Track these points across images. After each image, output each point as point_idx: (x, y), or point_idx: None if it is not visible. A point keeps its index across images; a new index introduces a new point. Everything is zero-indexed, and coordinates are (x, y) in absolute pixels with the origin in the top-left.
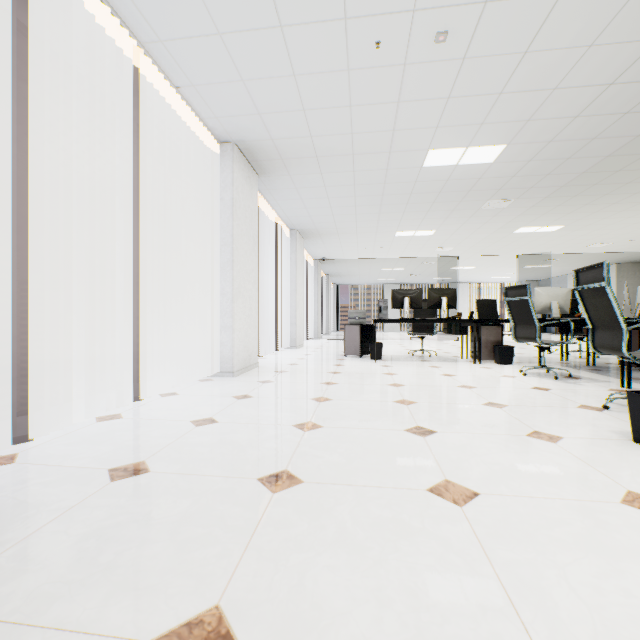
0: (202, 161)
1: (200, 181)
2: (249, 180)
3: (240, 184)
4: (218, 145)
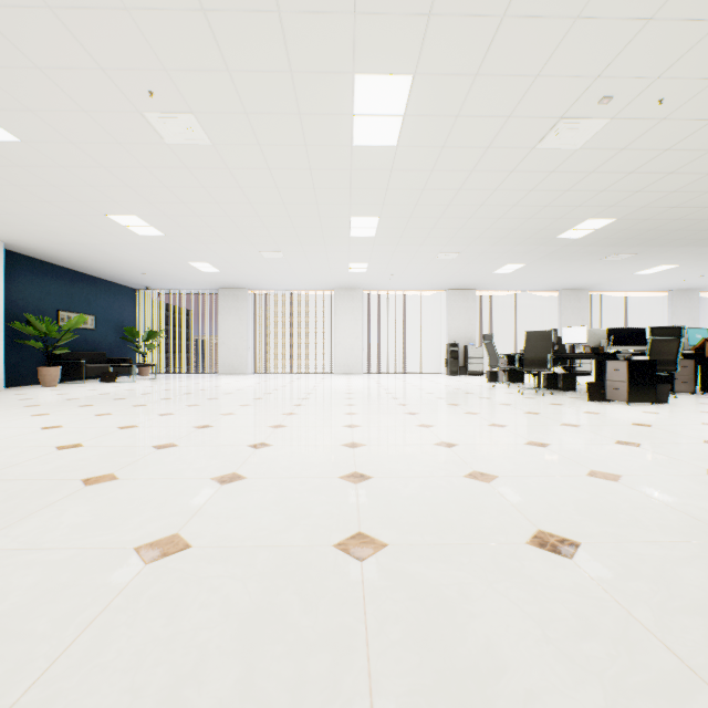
0: (660, 298)
1: (660, 305)
2: (687, 297)
3: (677, 303)
4: (666, 292)
